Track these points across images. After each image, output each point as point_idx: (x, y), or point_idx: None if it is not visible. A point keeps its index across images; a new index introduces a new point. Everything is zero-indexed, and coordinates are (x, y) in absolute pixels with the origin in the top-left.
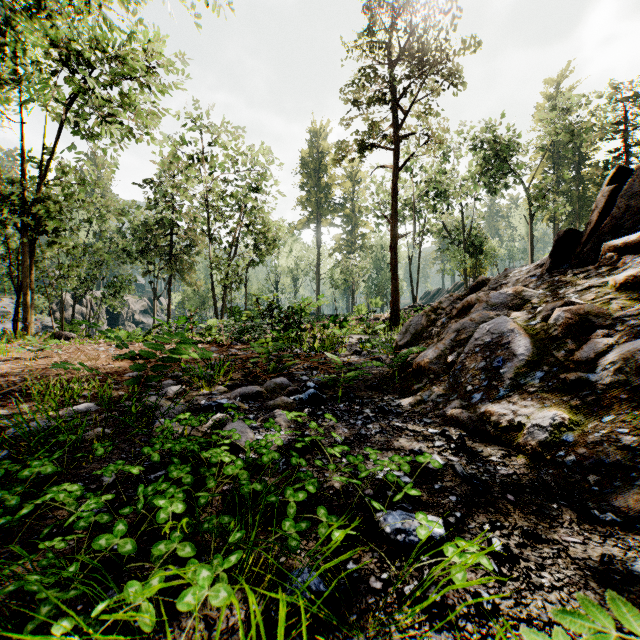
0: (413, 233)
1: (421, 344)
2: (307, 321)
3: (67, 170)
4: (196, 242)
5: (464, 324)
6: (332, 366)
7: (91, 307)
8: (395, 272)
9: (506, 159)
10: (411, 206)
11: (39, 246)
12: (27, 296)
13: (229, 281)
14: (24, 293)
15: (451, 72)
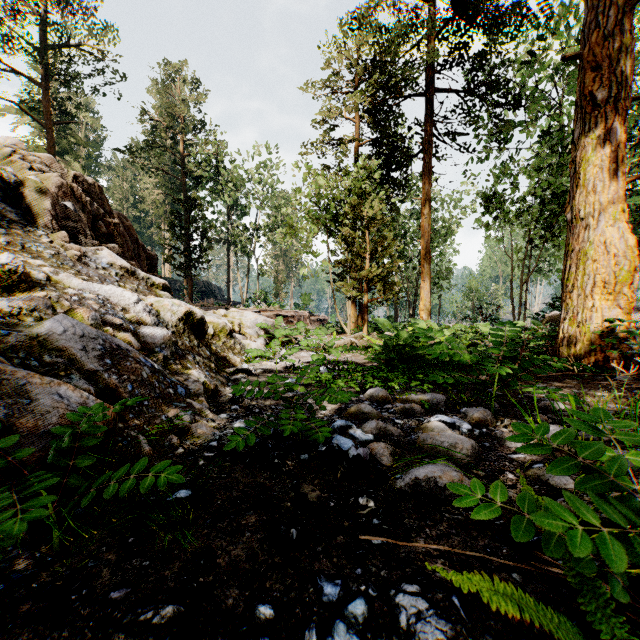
0: None
1: None
2: None
3: None
4: None
5: None
6: None
7: None
8: None
9: None
10: None
11: None
12: None
13: None
14: None
15: None
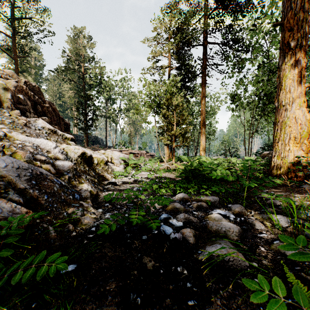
0: None
1: None
2: None
3: None
4: None
5: None
6: None
7: None
8: None
9: None
10: None
11: None
12: None
13: None
14: None
15: None
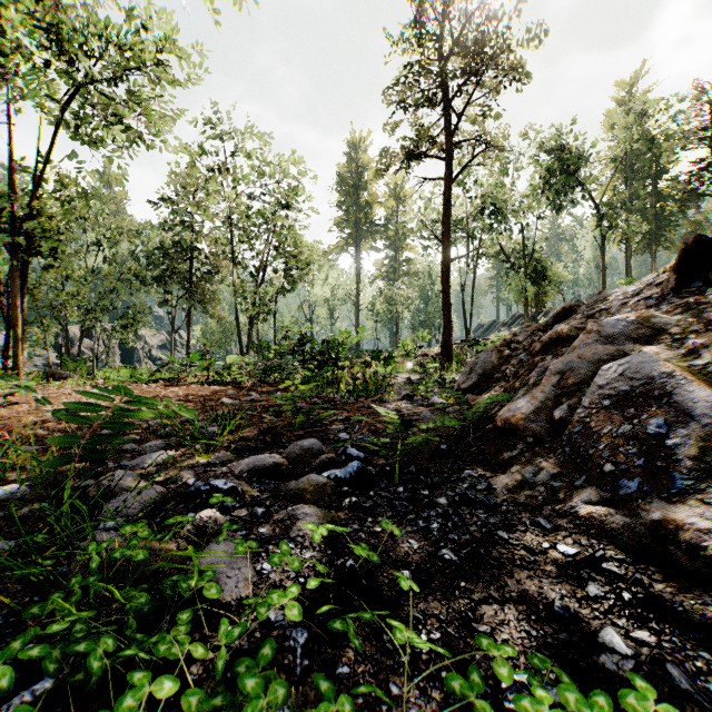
0: (466, 257)
1: (492, 388)
2: (345, 357)
3: (69, 184)
4: (219, 268)
5: (570, 363)
6: (380, 419)
7: (102, 342)
8: (447, 301)
9: (574, 171)
10: (464, 226)
11: (34, 270)
12: (18, 328)
13: (255, 311)
14: (14, 325)
15: (513, 67)
